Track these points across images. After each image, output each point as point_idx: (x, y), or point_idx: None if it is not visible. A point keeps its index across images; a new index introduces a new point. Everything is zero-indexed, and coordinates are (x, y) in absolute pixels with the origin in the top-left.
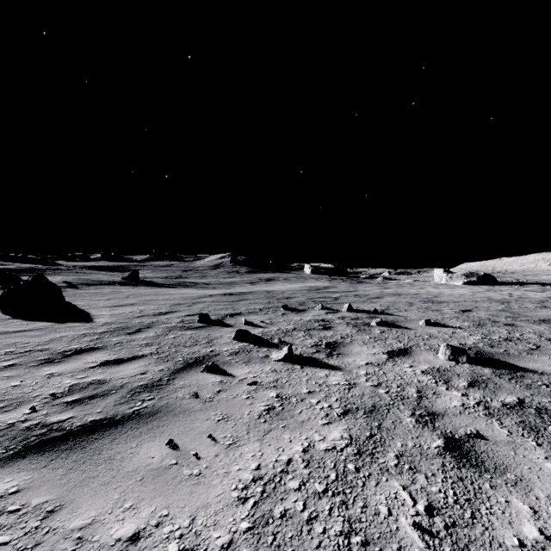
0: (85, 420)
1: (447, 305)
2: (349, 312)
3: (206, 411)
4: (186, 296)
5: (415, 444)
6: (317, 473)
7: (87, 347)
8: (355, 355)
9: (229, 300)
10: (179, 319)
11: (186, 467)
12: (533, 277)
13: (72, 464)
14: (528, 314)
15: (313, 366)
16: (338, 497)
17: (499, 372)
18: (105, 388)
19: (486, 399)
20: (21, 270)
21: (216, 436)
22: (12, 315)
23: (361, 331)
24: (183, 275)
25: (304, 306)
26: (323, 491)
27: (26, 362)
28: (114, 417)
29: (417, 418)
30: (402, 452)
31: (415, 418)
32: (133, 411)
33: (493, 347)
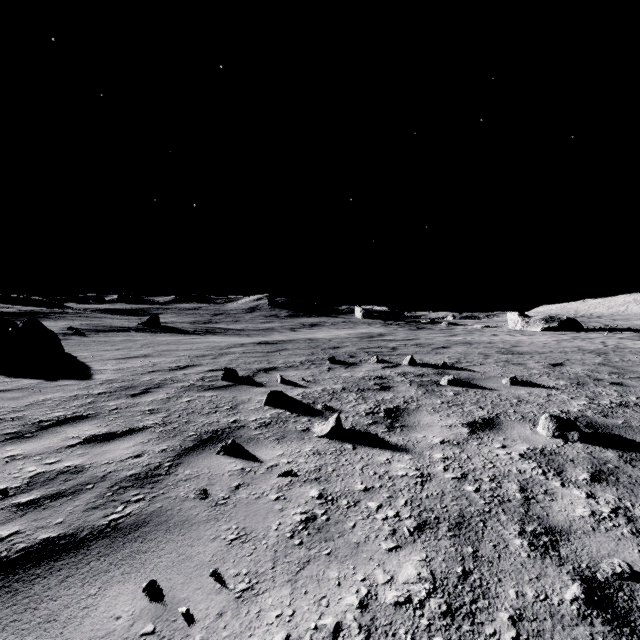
0: (34, 538)
1: (531, 357)
2: (411, 366)
3: (214, 524)
4: (212, 345)
5: (537, 593)
6: None
7: (73, 415)
8: (424, 428)
9: (264, 350)
10: (199, 376)
11: (167, 639)
12: (624, 322)
13: None
14: (635, 369)
15: (370, 445)
16: None
17: (628, 456)
18: (79, 480)
19: (625, 503)
20: (20, 314)
21: (224, 573)
22: None
23: (429, 393)
24: (213, 320)
25: (355, 358)
26: None
27: None
28: (77, 532)
29: (531, 540)
30: (520, 610)
31: (527, 540)
32: (108, 521)
33: (607, 416)
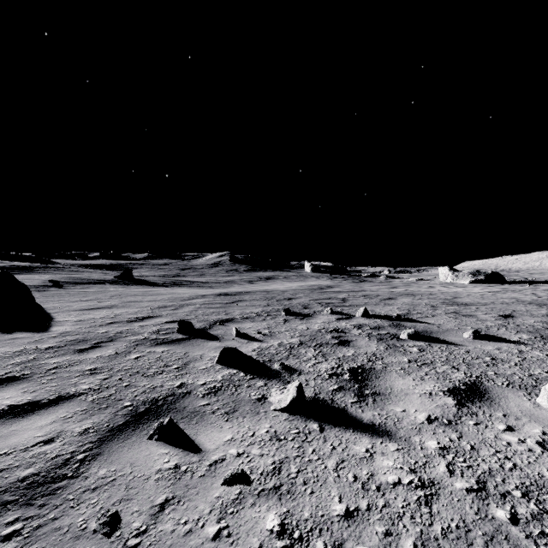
0: None
1: (477, 308)
2: (364, 317)
3: None
4: (175, 297)
5: None
6: None
7: (4, 376)
8: (400, 397)
9: (223, 301)
10: (156, 328)
11: None
12: (540, 276)
13: None
14: None
15: (340, 424)
16: None
17: None
18: None
19: None
20: (9, 268)
21: None
22: None
23: (391, 349)
24: (181, 274)
25: (309, 309)
26: None
27: None
28: None
29: None
30: None
31: None
32: None
33: None
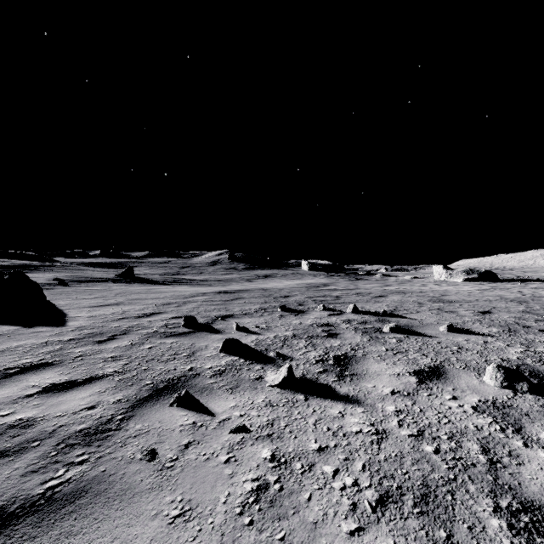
0: None
1: (460, 305)
2: (354, 313)
3: (158, 494)
4: (178, 294)
5: None
6: None
7: (39, 362)
8: (373, 376)
9: (223, 298)
10: (163, 323)
11: None
12: (533, 274)
13: None
14: None
15: (321, 396)
16: None
17: None
18: (27, 436)
19: None
20: (13, 267)
21: None
22: None
23: (373, 340)
24: (180, 272)
25: (303, 306)
26: None
27: None
28: (8, 505)
29: (509, 519)
30: None
31: (505, 519)
32: (44, 489)
33: None
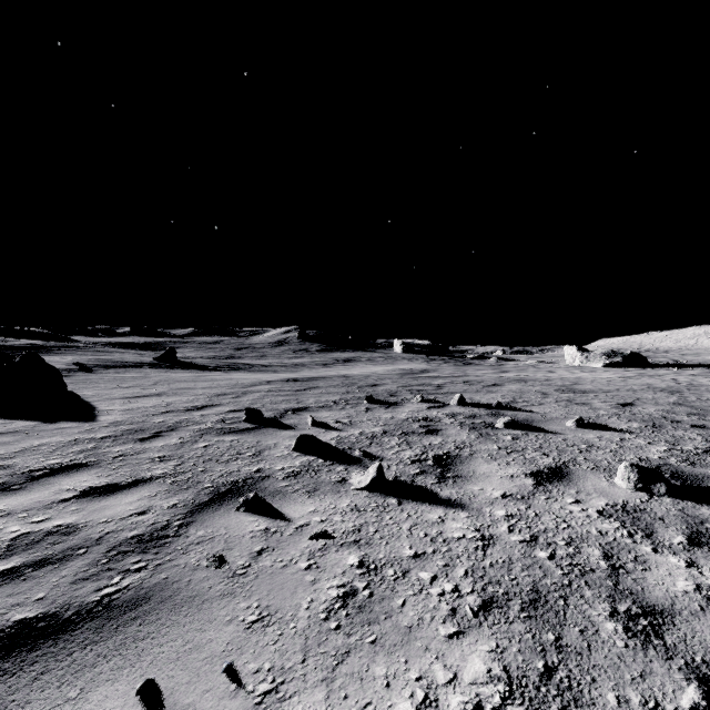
0: (6, 620)
1: (595, 395)
2: (460, 406)
3: (231, 600)
4: (235, 383)
5: (645, 699)
6: None
7: (71, 463)
8: (481, 478)
9: (293, 388)
10: (219, 417)
11: None
12: (694, 357)
13: None
14: None
15: (418, 499)
16: None
17: None
18: (70, 544)
19: None
20: (20, 348)
21: (241, 669)
22: None
23: (483, 437)
24: (236, 355)
25: (396, 397)
26: None
27: None
28: (61, 611)
29: (626, 623)
30: None
31: (621, 623)
32: (100, 597)
33: (695, 465)
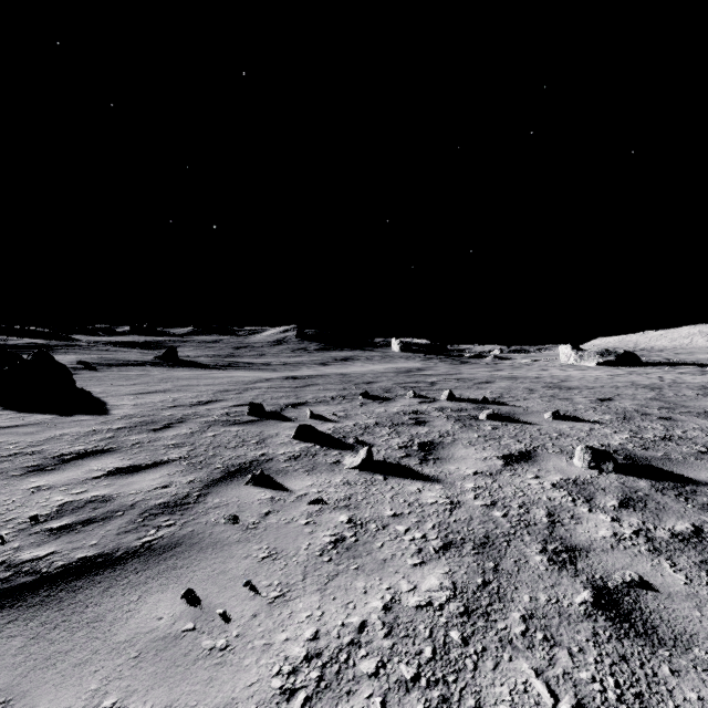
0: (71, 557)
1: (579, 392)
2: (449, 401)
3: (246, 544)
4: (236, 380)
5: (550, 598)
6: (403, 647)
7: (94, 449)
8: (458, 460)
9: (292, 385)
10: (223, 411)
11: (207, 634)
12: (687, 356)
13: (38, 629)
14: (688, 404)
15: (401, 476)
16: (436, 689)
17: (661, 485)
18: (108, 508)
19: (648, 525)
20: (24, 347)
21: (257, 584)
22: (4, 405)
23: (466, 427)
24: (235, 354)
25: (390, 393)
26: (412, 678)
27: (7, 469)
28: (113, 552)
29: (551, 556)
30: (531, 611)
31: (547, 556)
32: (141, 543)
33: (648, 449)
